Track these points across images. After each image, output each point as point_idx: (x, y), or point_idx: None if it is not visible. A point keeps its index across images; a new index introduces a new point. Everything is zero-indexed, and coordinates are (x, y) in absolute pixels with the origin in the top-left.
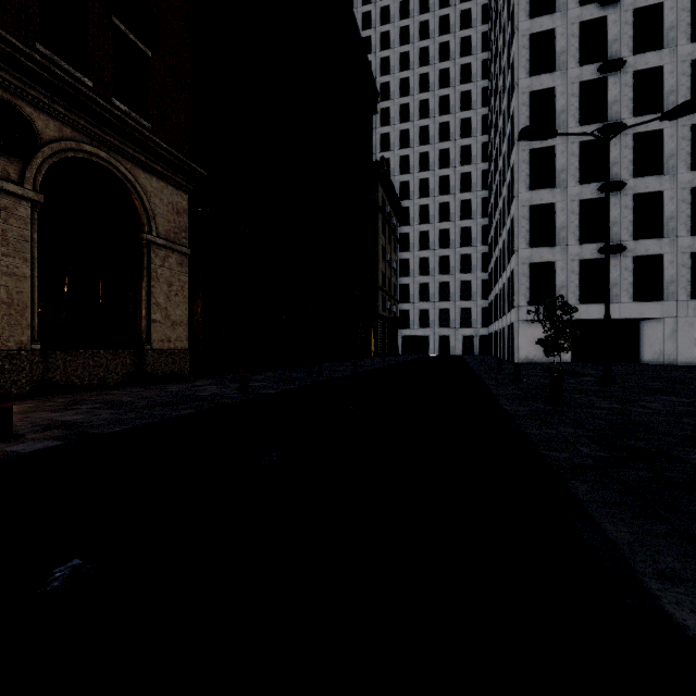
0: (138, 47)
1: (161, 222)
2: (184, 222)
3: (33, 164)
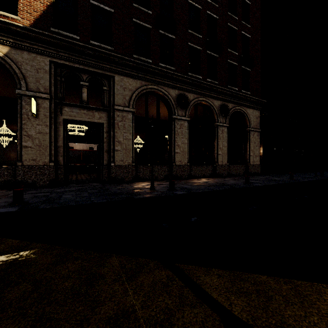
0: (247, 70)
1: (252, 123)
2: (258, 120)
3: (227, 117)
